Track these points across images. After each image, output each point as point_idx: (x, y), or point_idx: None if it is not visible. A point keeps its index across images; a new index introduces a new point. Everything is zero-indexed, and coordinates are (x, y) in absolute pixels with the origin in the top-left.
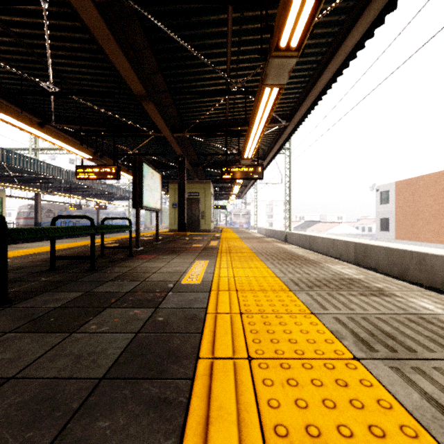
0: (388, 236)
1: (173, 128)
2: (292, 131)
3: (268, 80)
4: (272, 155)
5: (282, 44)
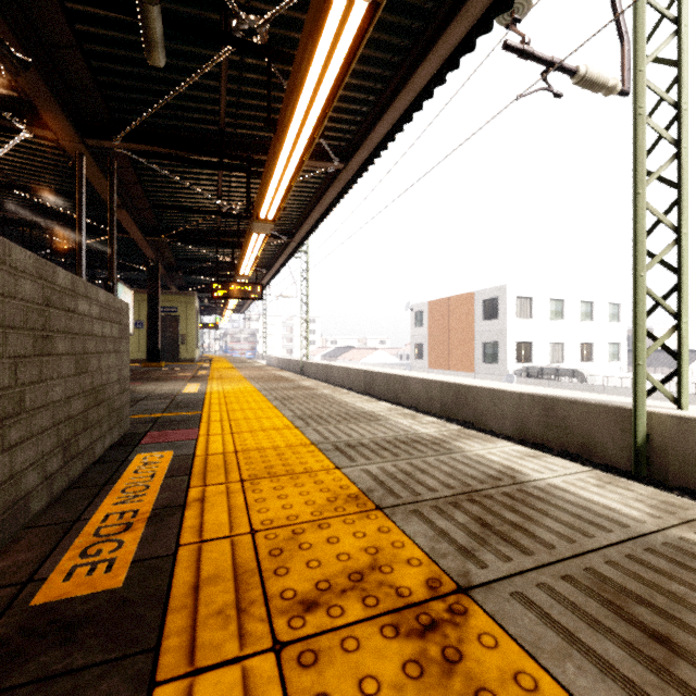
0: (422, 365)
1: (146, 230)
2: (296, 247)
3: (255, 231)
4: (278, 266)
5: (261, 217)
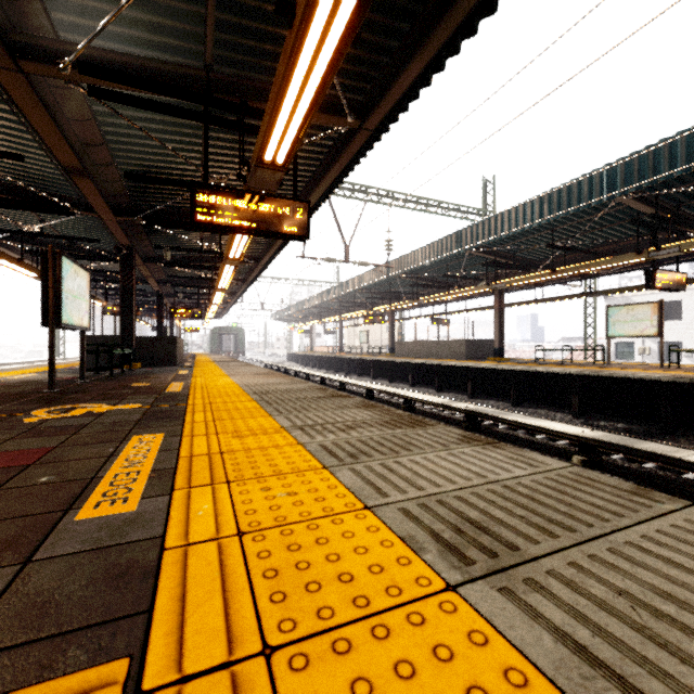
0: None
1: None
2: None
3: None
4: None
5: None
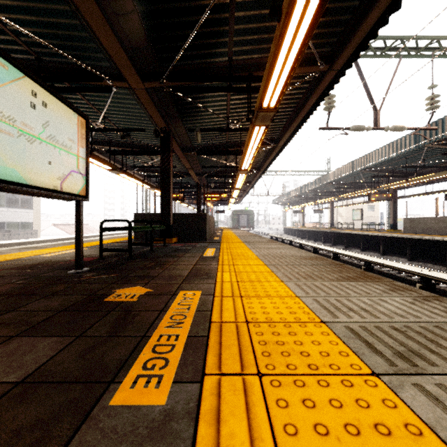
0: None
1: None
2: None
3: None
4: None
5: None
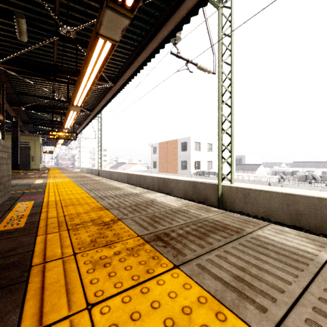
0: (156, 171)
1: (11, 103)
2: (94, 116)
3: (71, 110)
4: (85, 124)
5: (75, 104)
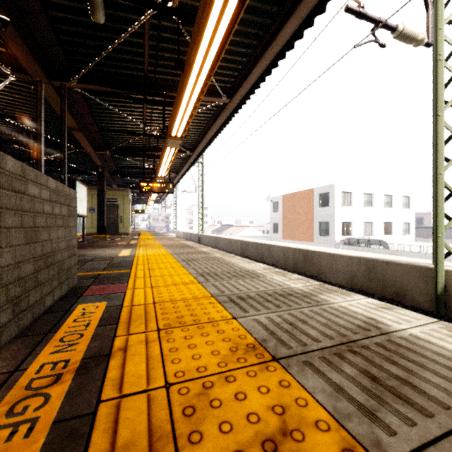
0: (278, 237)
1: (96, 146)
2: (196, 158)
3: (168, 145)
4: (183, 171)
5: (173, 135)
